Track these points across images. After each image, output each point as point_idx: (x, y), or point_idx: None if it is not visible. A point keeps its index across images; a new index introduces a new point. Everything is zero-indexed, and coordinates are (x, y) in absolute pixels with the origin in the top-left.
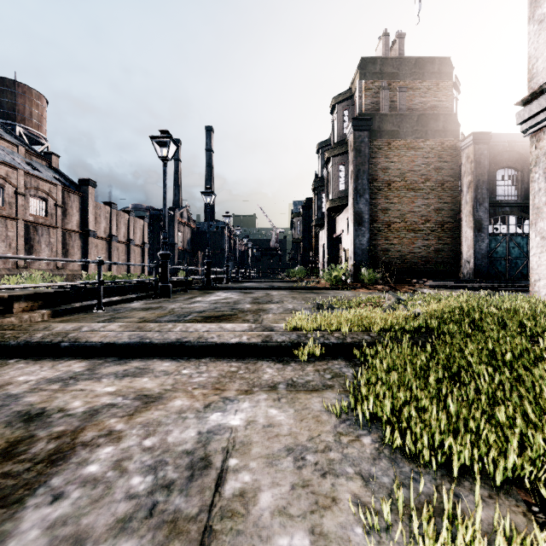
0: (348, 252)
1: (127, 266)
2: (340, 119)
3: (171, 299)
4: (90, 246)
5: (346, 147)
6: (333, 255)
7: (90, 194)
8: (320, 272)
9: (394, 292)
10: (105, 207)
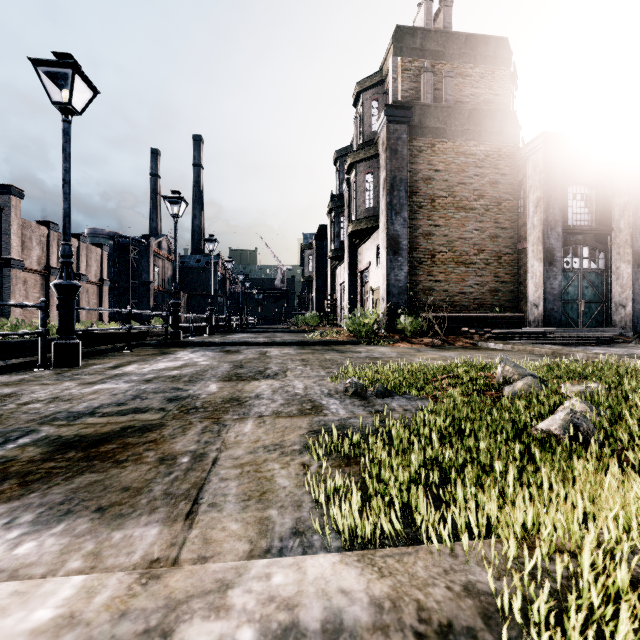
0: (377, 291)
1: (76, 311)
2: (367, 113)
3: (73, 371)
4: (14, 282)
5: (376, 148)
6: (355, 296)
7: (14, 208)
8: (338, 319)
9: (449, 347)
10: (39, 228)
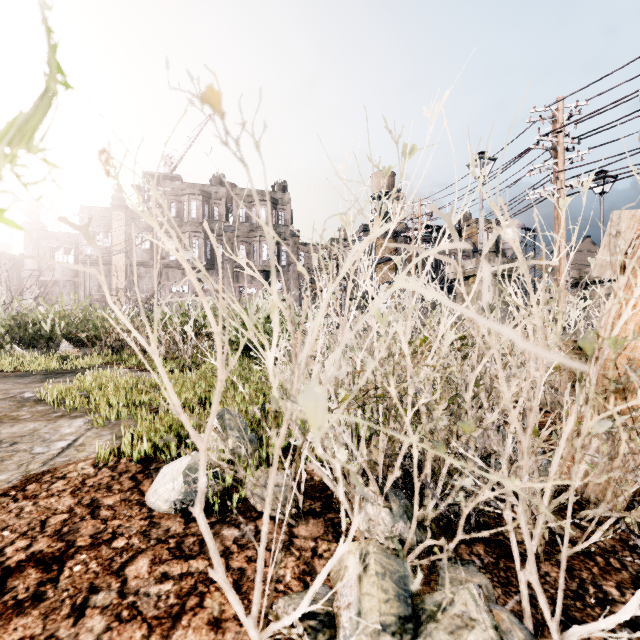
0: None
1: None
2: None
3: None
4: None
5: None
6: None
7: None
8: None
9: None
10: None
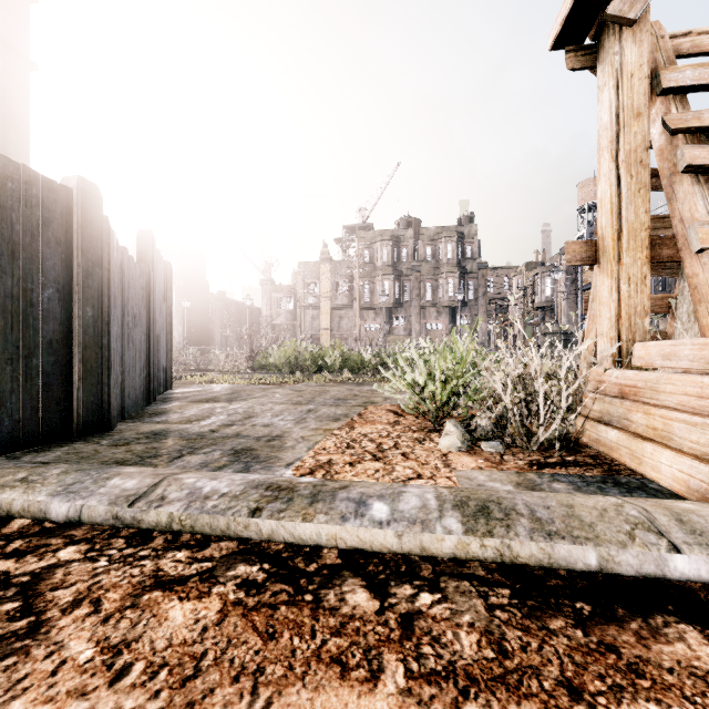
0: None
1: None
2: None
3: None
4: None
5: None
6: None
7: None
8: None
9: None
10: None
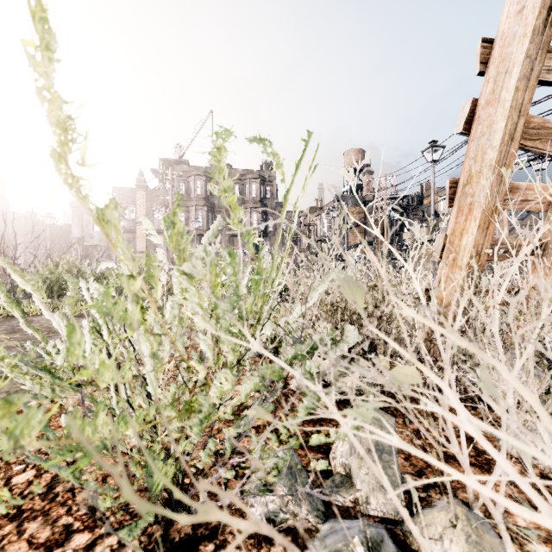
0: None
1: None
2: None
3: None
4: None
5: None
6: None
7: None
8: None
9: None
10: None
